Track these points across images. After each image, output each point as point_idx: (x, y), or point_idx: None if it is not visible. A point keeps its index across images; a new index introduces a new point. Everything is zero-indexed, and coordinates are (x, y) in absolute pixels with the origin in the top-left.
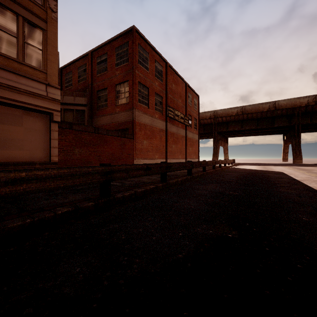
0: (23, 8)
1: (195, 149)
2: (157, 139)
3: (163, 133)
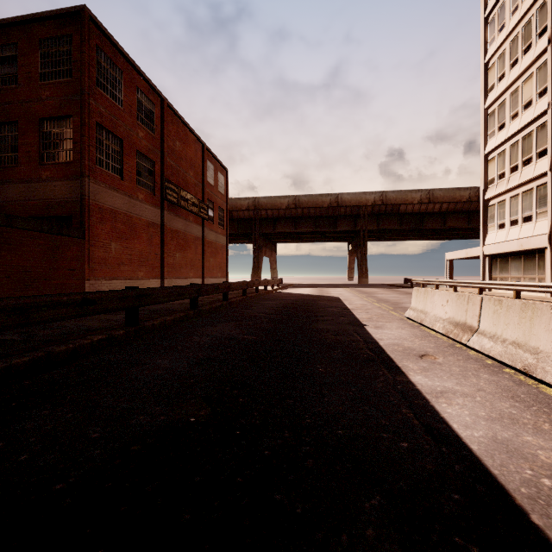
0: None
1: (220, 261)
2: (142, 241)
3: (156, 230)
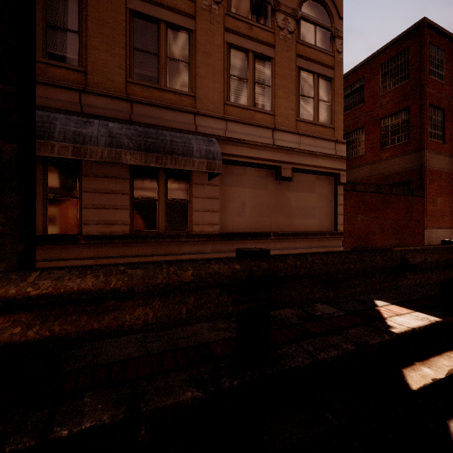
0: (317, 64)
1: None
2: None
3: None
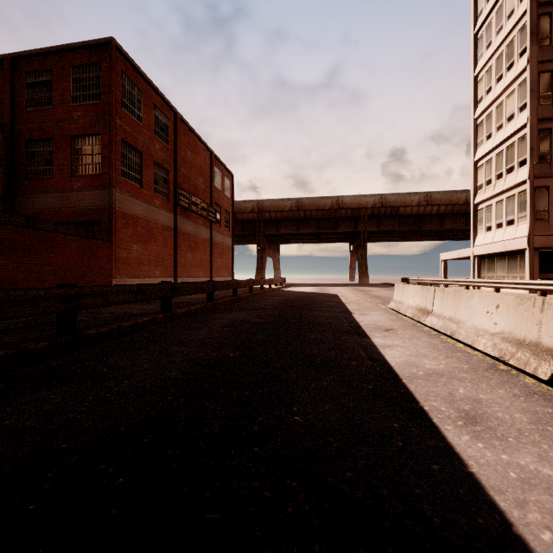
0: None
1: (227, 261)
2: (158, 243)
3: (170, 233)
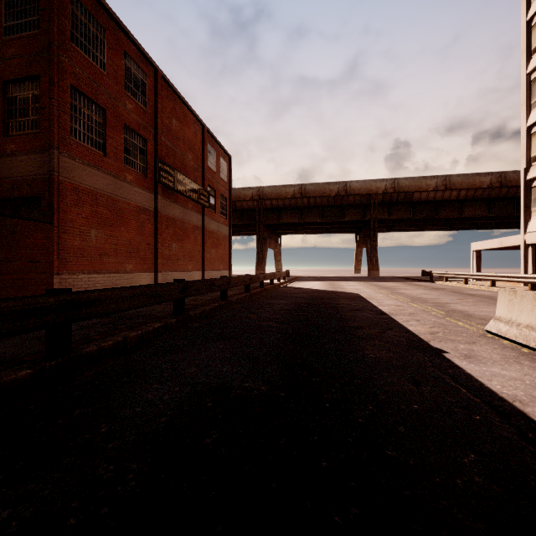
0: None
1: (223, 252)
2: (130, 228)
3: (148, 217)
